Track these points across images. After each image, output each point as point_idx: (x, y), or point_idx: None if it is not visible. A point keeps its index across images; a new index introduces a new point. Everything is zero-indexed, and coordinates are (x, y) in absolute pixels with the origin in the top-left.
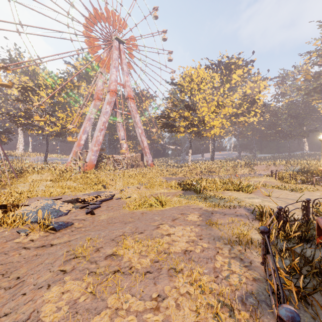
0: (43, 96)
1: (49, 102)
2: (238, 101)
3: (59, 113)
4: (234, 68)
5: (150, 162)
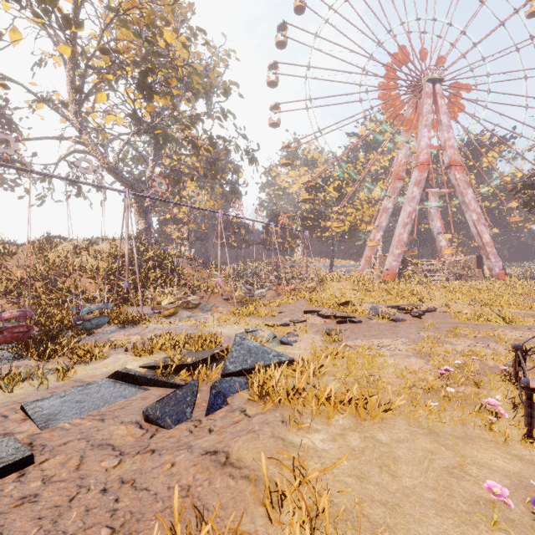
0: (330, 191)
1: (335, 197)
2: None
3: (348, 209)
4: None
5: (496, 270)
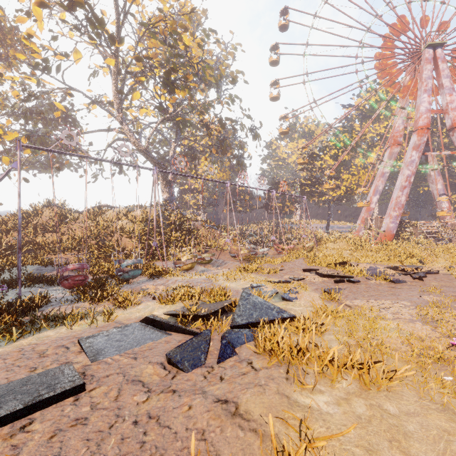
0: (326, 159)
1: (331, 164)
2: None
3: (344, 175)
4: None
5: None
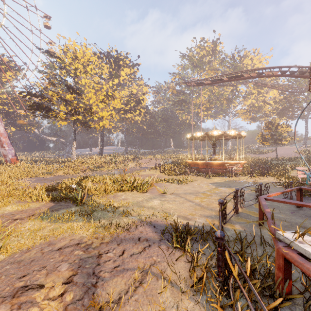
0: None
1: None
2: (126, 98)
3: None
4: (122, 65)
5: (10, 156)
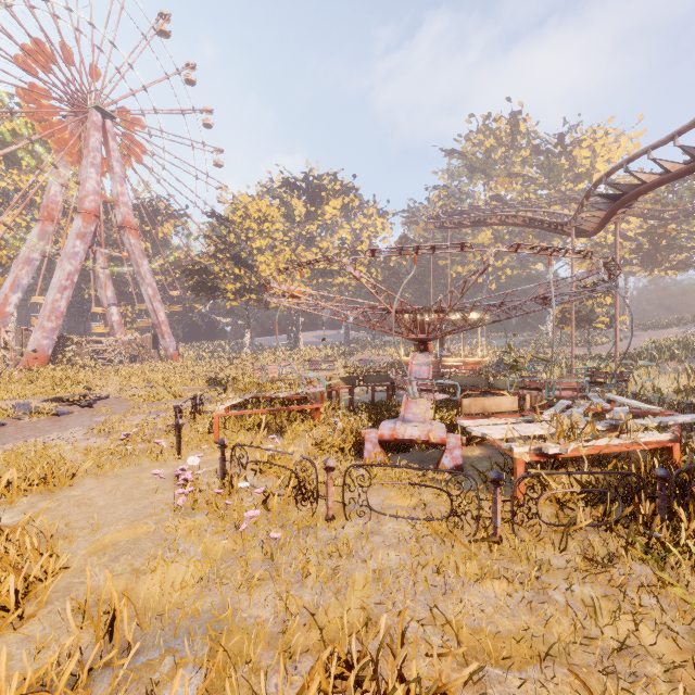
0: None
1: None
2: (334, 251)
3: None
4: (326, 197)
5: (172, 351)
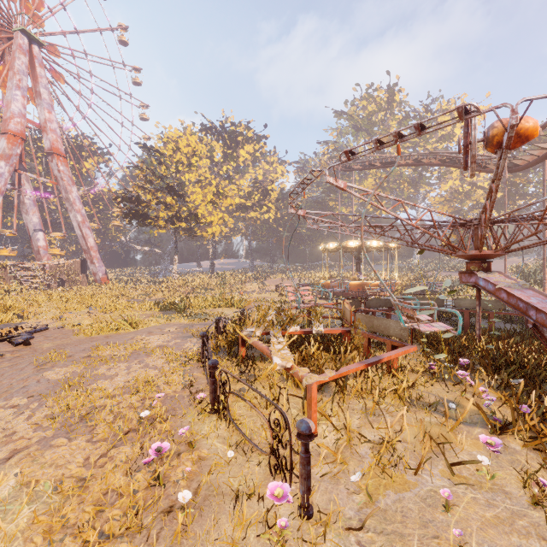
0: None
1: None
2: (247, 189)
3: None
4: (241, 141)
5: (101, 275)
